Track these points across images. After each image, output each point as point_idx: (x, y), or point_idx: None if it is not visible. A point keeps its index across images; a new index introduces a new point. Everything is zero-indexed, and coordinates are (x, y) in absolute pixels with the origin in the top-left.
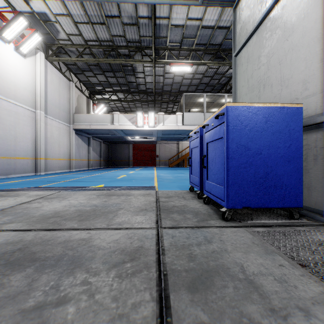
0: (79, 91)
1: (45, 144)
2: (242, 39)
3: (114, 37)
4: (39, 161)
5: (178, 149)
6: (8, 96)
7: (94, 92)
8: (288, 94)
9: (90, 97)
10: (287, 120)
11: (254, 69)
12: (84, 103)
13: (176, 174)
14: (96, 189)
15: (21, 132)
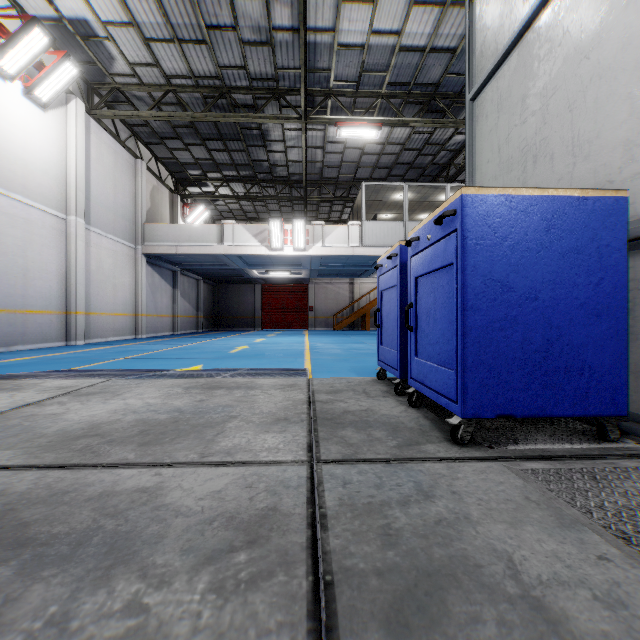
0: (154, 178)
1: (86, 284)
2: (486, 63)
3: (225, 69)
4: (73, 319)
5: (353, 295)
6: (10, 187)
7: (185, 182)
8: (589, 173)
9: (177, 191)
10: (594, 226)
11: (513, 124)
12: (166, 203)
13: (349, 345)
14: (185, 374)
15: (37, 260)
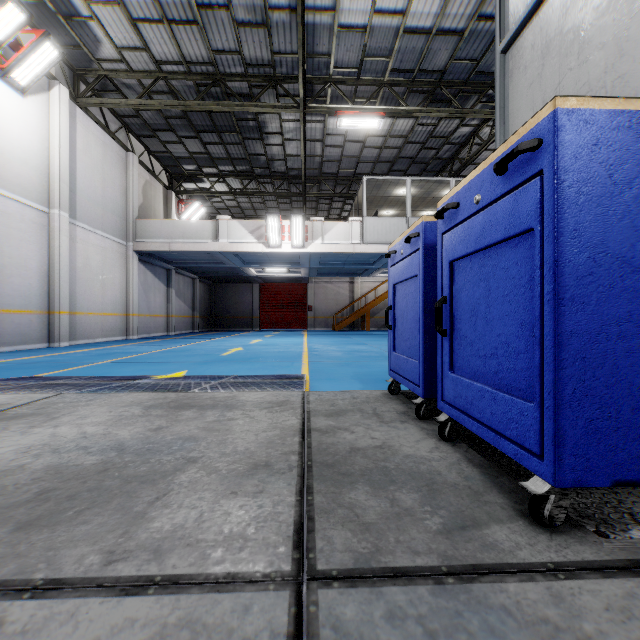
0: (147, 173)
1: (71, 282)
2: (524, 1)
3: (218, 54)
4: (56, 319)
5: (353, 294)
6: None
7: (180, 177)
8: None
9: (171, 186)
10: None
11: (566, 67)
12: (159, 198)
13: (350, 347)
14: (159, 384)
15: (16, 256)
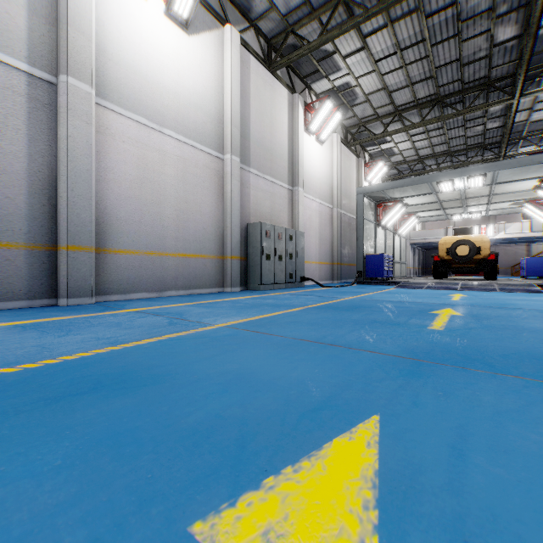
0: None
1: None
2: None
3: None
4: None
5: (529, 253)
6: None
7: None
8: None
9: None
10: (540, 260)
11: None
12: None
13: None
14: None
15: None
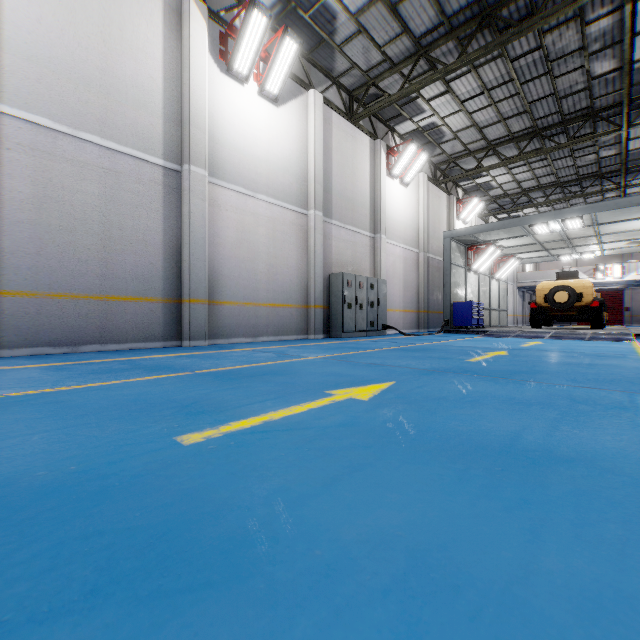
0: None
1: None
2: None
3: None
4: None
5: None
6: None
7: None
8: None
9: None
10: None
11: None
12: None
13: None
14: None
15: None
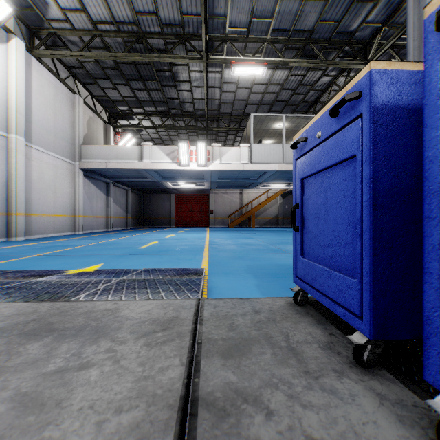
0: (91, 111)
1: (27, 191)
2: None
3: (140, 15)
4: (14, 219)
5: (242, 201)
6: None
7: (116, 116)
8: None
9: (110, 122)
10: None
11: None
12: (100, 131)
13: (242, 240)
14: (56, 284)
15: None
